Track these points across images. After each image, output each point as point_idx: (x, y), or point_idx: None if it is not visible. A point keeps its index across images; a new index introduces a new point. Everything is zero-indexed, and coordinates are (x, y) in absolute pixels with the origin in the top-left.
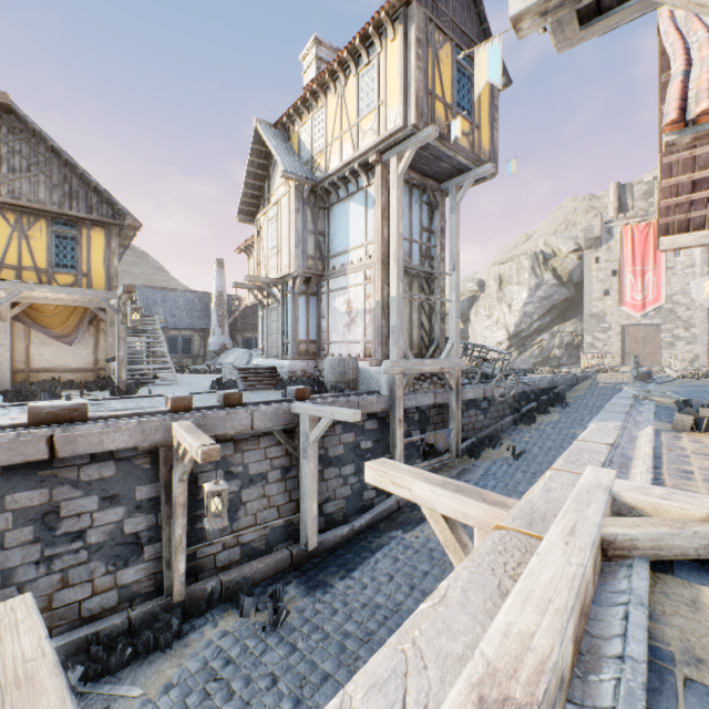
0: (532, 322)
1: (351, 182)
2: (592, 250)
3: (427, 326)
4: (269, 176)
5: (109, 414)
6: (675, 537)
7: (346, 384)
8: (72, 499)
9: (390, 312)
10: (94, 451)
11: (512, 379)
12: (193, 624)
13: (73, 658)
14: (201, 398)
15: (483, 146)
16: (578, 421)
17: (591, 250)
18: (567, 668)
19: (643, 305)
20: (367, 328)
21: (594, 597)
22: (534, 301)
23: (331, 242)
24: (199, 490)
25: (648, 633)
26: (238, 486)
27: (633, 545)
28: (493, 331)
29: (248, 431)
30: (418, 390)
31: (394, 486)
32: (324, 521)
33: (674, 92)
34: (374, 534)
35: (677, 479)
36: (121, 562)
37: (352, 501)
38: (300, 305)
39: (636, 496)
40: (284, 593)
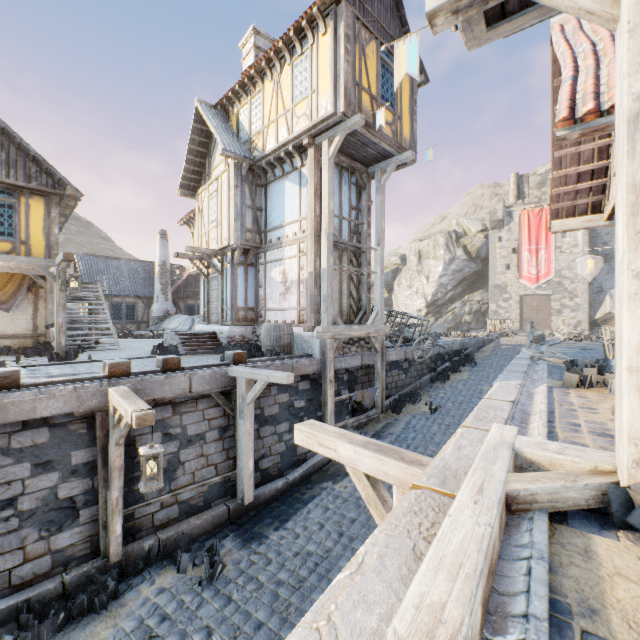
0: (446, 292)
1: (286, 162)
2: (496, 231)
3: (355, 295)
4: (210, 154)
5: (42, 381)
6: (569, 490)
7: (281, 349)
8: (2, 467)
9: (322, 283)
10: (26, 418)
11: (429, 342)
12: (130, 583)
13: (1, 628)
14: (141, 362)
15: (404, 136)
16: (485, 378)
17: (495, 231)
18: (477, 634)
19: (537, 278)
20: (301, 297)
21: (500, 552)
22: (448, 274)
23: (268, 217)
24: (137, 452)
25: (548, 585)
26: (177, 447)
27: (533, 499)
28: (413, 300)
29: (187, 394)
30: (347, 353)
31: (321, 447)
32: (260, 476)
33: (565, 93)
34: (307, 486)
35: (567, 431)
36: (55, 527)
37: (287, 456)
38: (239, 274)
39: (535, 452)
40: (221, 546)
